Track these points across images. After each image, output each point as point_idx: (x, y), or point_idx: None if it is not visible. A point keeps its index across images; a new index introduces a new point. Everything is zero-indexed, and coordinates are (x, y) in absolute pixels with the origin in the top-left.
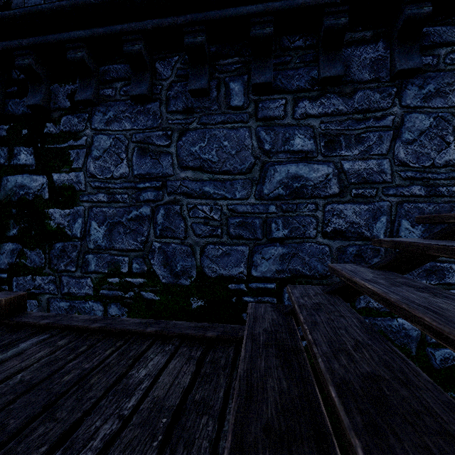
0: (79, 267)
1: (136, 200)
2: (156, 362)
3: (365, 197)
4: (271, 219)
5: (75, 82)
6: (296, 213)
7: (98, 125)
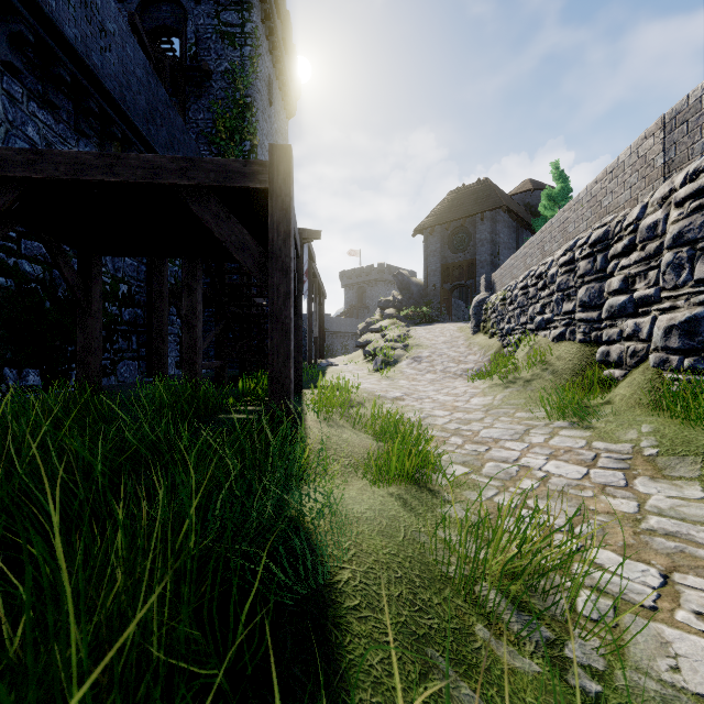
0: None
1: None
2: None
3: None
4: None
5: None
6: None
7: None
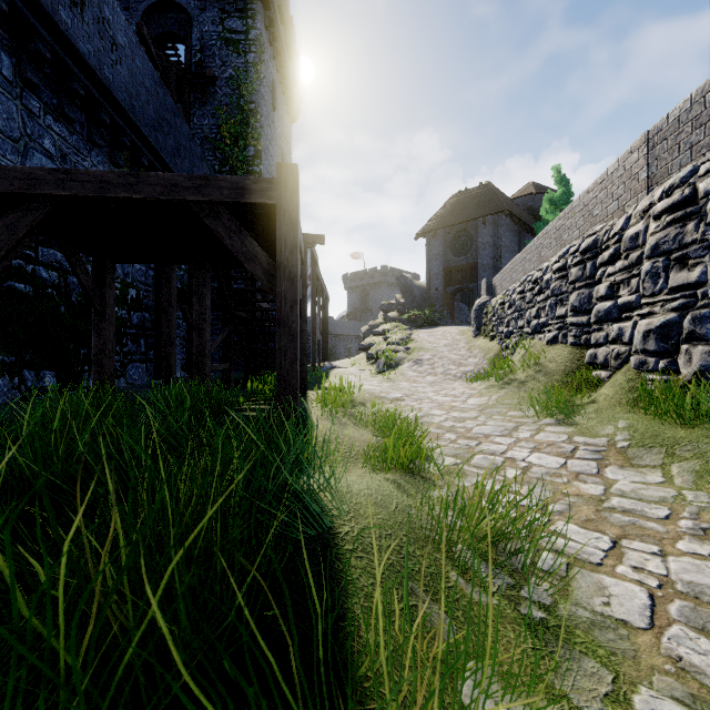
0: None
1: None
2: None
3: None
4: None
5: None
6: None
7: None
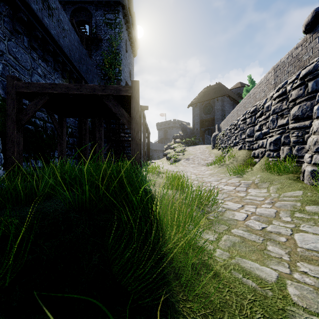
0: None
1: None
2: None
3: None
4: None
5: None
6: None
7: None
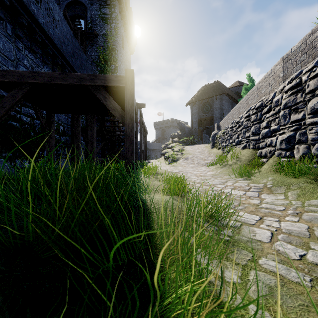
0: None
1: None
2: None
3: None
4: None
5: None
6: None
7: None
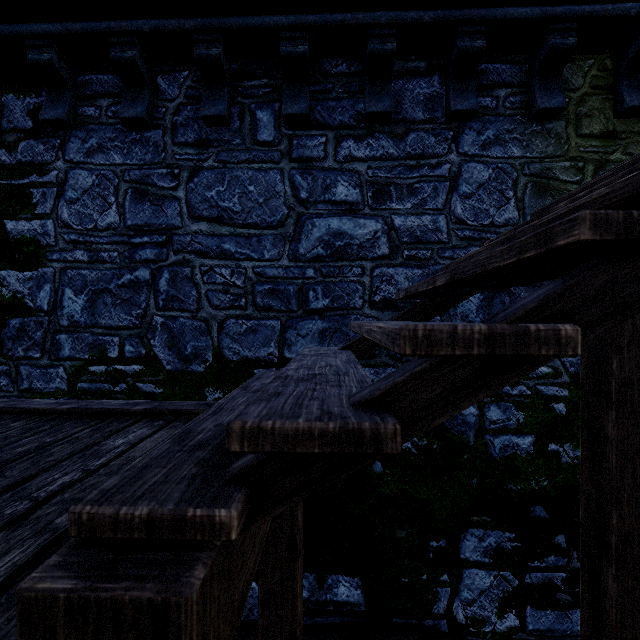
0: (46, 352)
1: (130, 260)
2: (139, 434)
3: (419, 260)
4: (308, 285)
5: (39, 93)
6: (338, 278)
7: (75, 156)
